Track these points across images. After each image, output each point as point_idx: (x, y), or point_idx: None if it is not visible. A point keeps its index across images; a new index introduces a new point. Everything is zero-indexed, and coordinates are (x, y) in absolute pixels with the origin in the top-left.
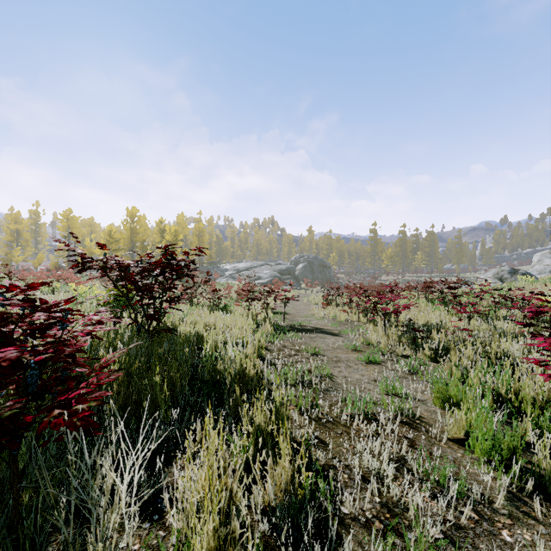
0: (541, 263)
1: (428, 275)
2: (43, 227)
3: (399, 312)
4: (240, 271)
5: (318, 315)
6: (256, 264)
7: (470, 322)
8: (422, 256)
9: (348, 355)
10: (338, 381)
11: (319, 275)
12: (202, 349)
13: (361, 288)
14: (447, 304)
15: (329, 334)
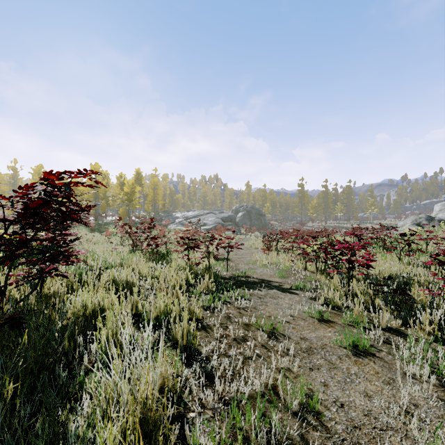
0: (444, 212)
1: (346, 222)
2: (20, 181)
3: (369, 266)
4: (189, 218)
5: (261, 262)
6: (203, 213)
7: (442, 275)
8: (341, 206)
9: (318, 332)
10: (338, 431)
11: (256, 221)
12: (101, 333)
13: (308, 235)
14: (389, 250)
15: (280, 290)
